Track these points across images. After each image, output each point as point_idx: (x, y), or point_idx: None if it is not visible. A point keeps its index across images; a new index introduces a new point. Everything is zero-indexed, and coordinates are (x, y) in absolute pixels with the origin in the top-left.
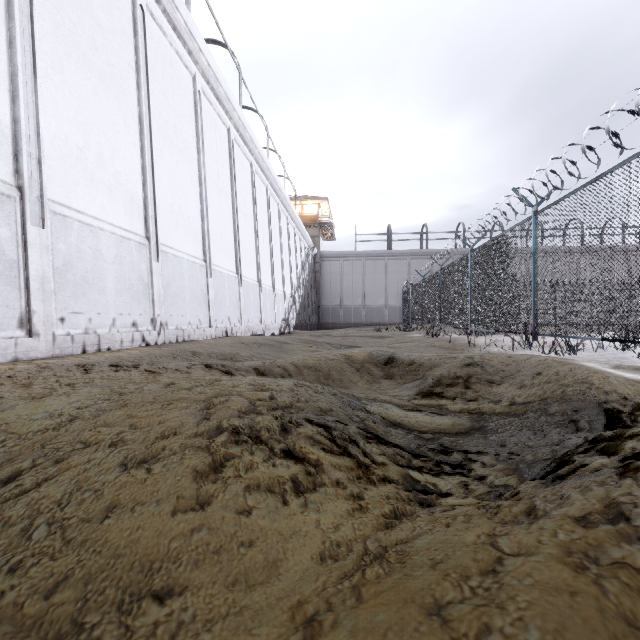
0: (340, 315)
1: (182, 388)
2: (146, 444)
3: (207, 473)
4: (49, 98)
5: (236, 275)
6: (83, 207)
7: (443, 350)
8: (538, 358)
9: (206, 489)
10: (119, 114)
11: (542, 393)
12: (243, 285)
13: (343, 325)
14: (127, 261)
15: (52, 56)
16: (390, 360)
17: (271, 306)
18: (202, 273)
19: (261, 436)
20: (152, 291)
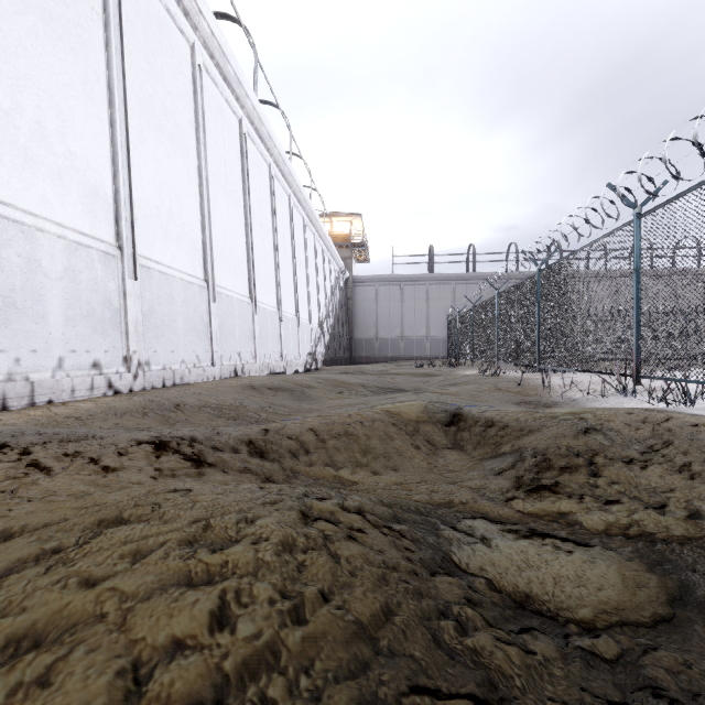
0: (375, 348)
1: None
2: None
3: None
4: None
5: (249, 300)
6: (8, 196)
7: (513, 396)
8: (687, 420)
9: None
10: (75, 73)
11: None
12: (258, 312)
13: (379, 359)
14: (85, 277)
15: None
16: (456, 418)
17: (294, 338)
18: (202, 296)
19: None
20: (125, 319)
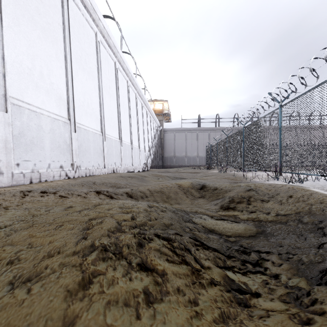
0: (174, 161)
1: (75, 211)
2: (35, 262)
3: (76, 291)
4: (10, 39)
5: (119, 140)
6: (31, 101)
7: (230, 180)
8: (287, 186)
9: (73, 309)
10: (53, 51)
11: (296, 209)
12: (123, 145)
13: (175, 166)
14: (57, 132)
15: (12, 16)
16: (203, 187)
17: (138, 156)
18: (100, 139)
19: (122, 252)
20: (72, 148)
